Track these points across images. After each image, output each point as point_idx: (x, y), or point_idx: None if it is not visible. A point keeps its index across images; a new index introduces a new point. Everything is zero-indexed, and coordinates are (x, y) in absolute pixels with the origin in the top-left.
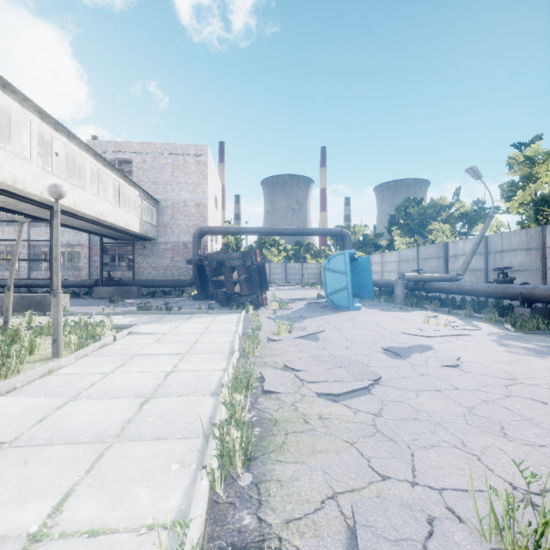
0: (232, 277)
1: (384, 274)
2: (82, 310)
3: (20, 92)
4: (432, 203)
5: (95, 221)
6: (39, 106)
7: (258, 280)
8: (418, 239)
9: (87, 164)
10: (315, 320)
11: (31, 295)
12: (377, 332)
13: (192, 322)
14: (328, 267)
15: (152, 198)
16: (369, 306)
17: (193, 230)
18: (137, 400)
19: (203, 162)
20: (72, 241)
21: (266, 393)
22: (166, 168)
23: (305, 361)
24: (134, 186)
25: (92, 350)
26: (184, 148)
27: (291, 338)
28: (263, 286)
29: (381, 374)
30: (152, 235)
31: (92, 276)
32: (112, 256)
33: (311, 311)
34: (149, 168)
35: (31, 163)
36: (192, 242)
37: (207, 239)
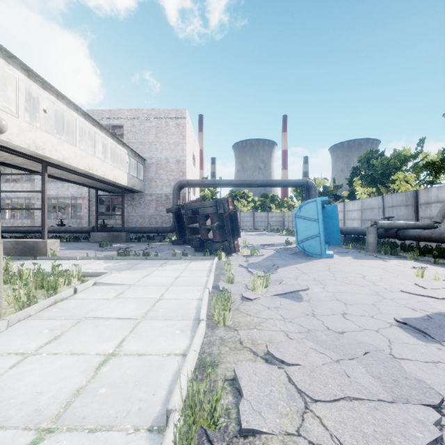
0: (206, 224)
1: (346, 222)
2: (71, 254)
3: (3, 48)
4: (396, 154)
5: (86, 174)
6: (24, 64)
7: (230, 227)
8: (381, 188)
9: (76, 122)
10: (290, 270)
11: (25, 240)
12: (368, 288)
13: (164, 270)
14: (299, 215)
15: (139, 156)
16: (339, 253)
17: (174, 184)
18: (21, 440)
19: (182, 124)
20: (75, 194)
21: (245, 431)
22: (151, 131)
23: (296, 342)
24: (122, 145)
25: (39, 308)
26: (166, 112)
27: (269, 295)
28: (235, 233)
29: (428, 381)
30: (139, 188)
31: (91, 223)
32: (108, 207)
33: (283, 258)
34: (137, 130)
35: (17, 117)
36: (173, 194)
37: (186, 191)
